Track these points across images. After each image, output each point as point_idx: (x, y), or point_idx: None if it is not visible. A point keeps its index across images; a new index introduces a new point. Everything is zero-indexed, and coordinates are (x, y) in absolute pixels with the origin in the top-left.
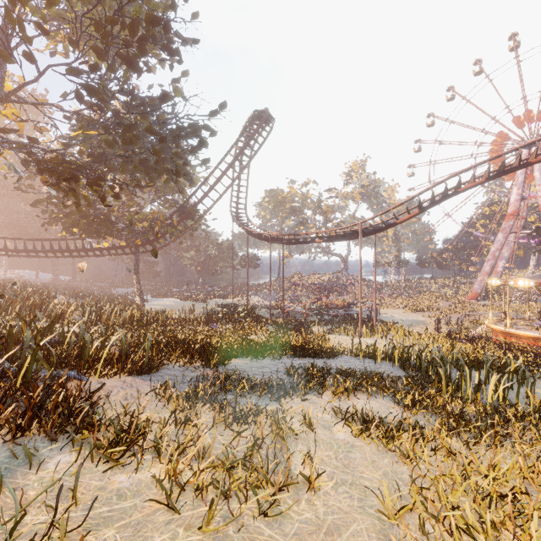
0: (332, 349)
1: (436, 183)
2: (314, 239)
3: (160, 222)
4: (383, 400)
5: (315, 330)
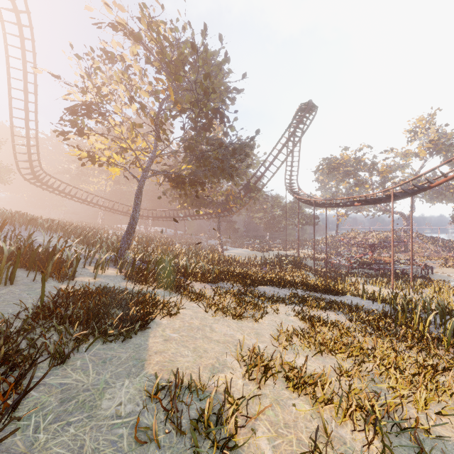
0: (341, 290)
1: None
2: (352, 203)
3: (232, 197)
4: (343, 317)
5: (353, 280)
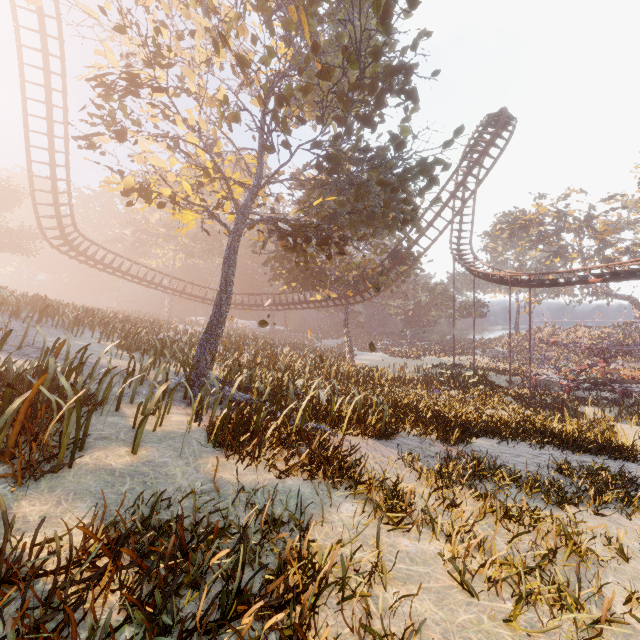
0: (631, 448)
1: None
2: (584, 278)
3: (371, 271)
4: None
5: (587, 412)
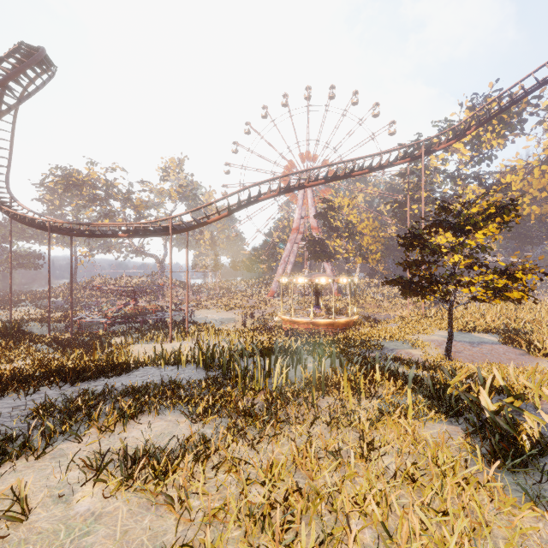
0: (127, 363)
1: (242, 188)
2: (116, 233)
3: None
4: (174, 415)
5: (118, 341)
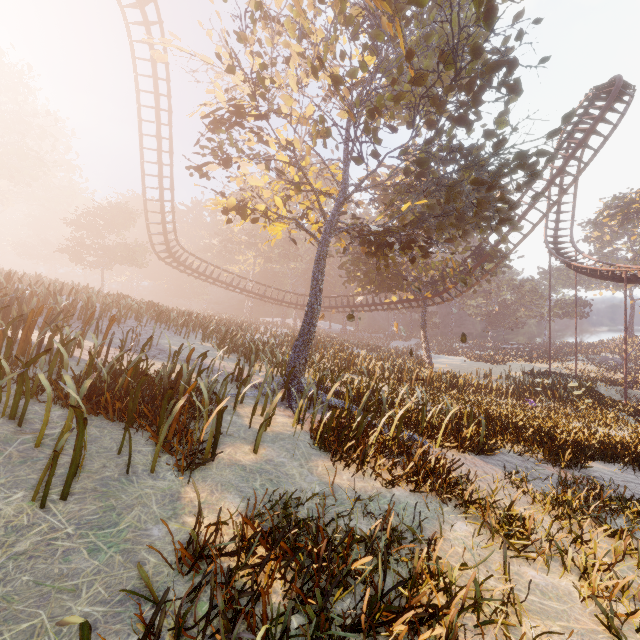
0: None
1: None
2: None
3: (452, 271)
4: None
5: None
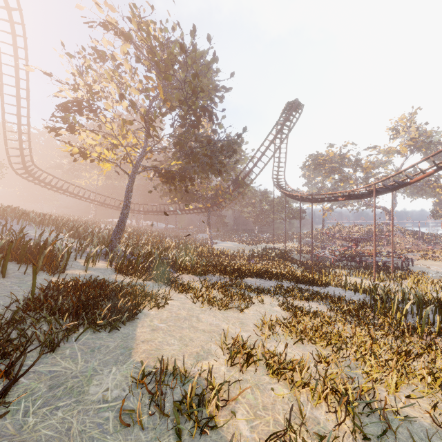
0: (325, 282)
1: None
2: (336, 198)
3: (221, 192)
4: (325, 307)
5: (337, 272)
